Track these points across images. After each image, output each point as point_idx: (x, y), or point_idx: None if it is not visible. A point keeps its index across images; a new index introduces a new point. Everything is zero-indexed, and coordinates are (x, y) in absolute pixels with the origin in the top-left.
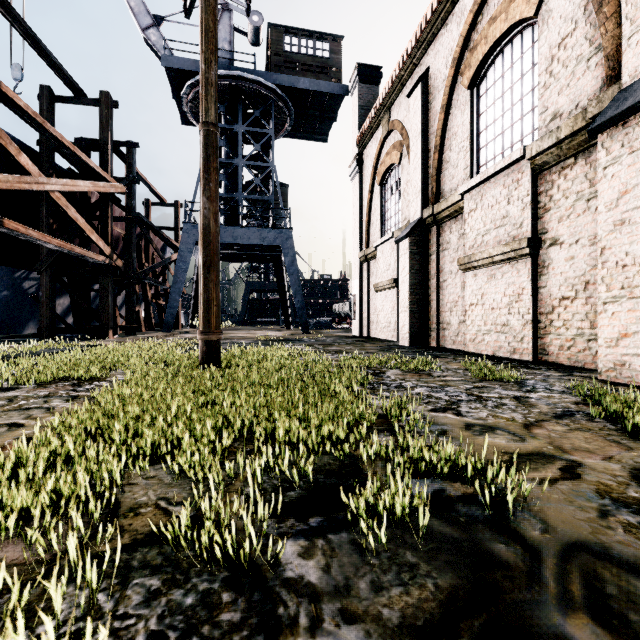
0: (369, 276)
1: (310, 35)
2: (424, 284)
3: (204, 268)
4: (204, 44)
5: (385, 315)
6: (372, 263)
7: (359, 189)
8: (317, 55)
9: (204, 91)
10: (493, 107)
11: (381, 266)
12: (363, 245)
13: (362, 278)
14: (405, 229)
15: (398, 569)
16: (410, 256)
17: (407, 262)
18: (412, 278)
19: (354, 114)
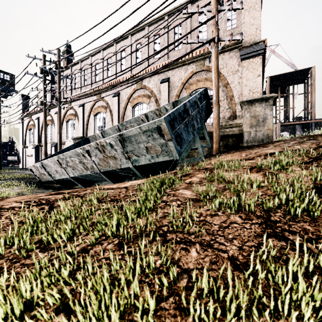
0: (26, 152)
1: (1, 70)
2: (38, 157)
3: (0, 159)
4: (0, 134)
5: (30, 162)
6: (27, 149)
7: (22, 128)
8: (5, 78)
9: (0, 139)
10: (49, 132)
11: (29, 151)
12: (24, 143)
13: (23, 152)
14: (34, 146)
15: (24, 172)
16: (35, 152)
17: (34, 153)
18: (35, 156)
19: (20, 106)
